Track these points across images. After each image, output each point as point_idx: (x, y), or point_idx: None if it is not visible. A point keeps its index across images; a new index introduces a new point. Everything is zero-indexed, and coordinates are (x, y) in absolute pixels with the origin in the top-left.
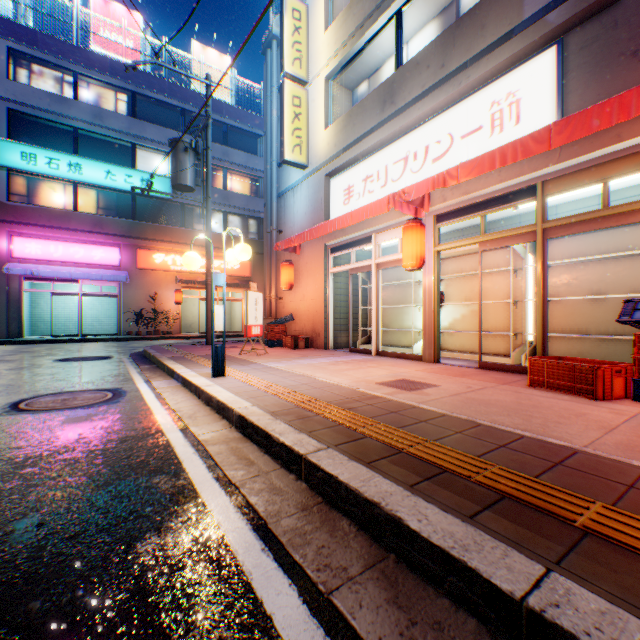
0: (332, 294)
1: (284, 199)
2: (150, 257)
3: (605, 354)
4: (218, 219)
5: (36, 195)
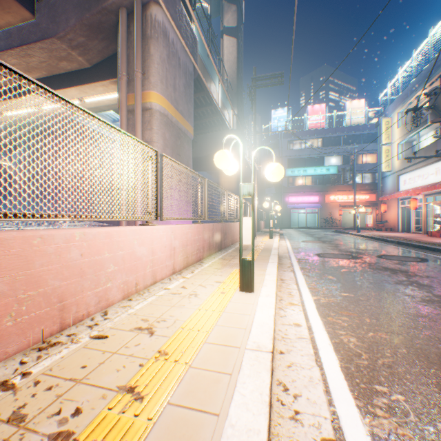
0: (399, 214)
1: (383, 179)
2: (328, 198)
3: None
4: (357, 177)
5: (293, 182)
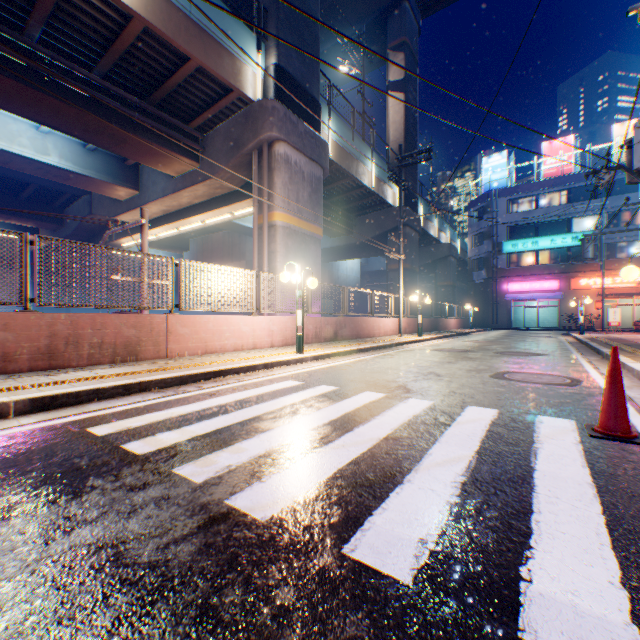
0: None
1: None
2: (576, 282)
3: None
4: (632, 246)
5: (516, 261)
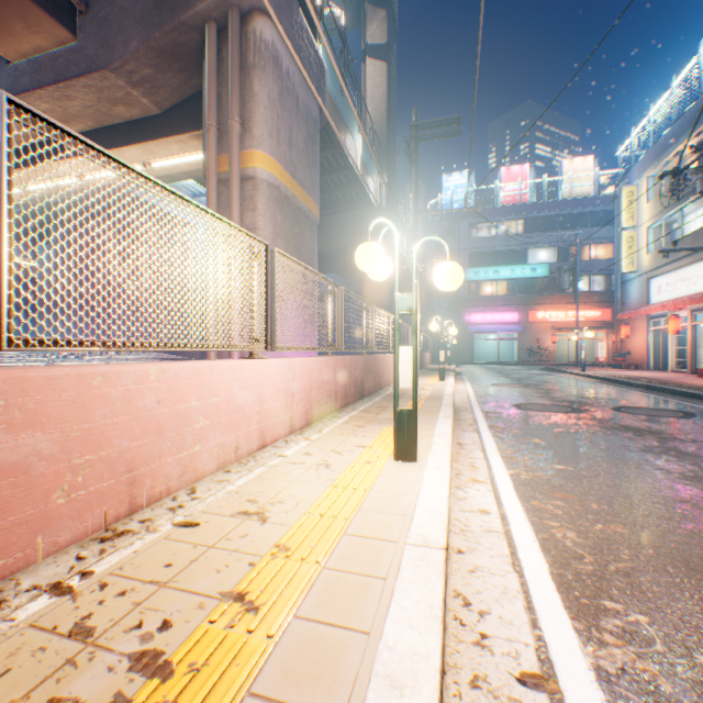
0: (650, 341)
1: (624, 285)
2: (534, 315)
3: None
4: (581, 281)
5: (477, 290)
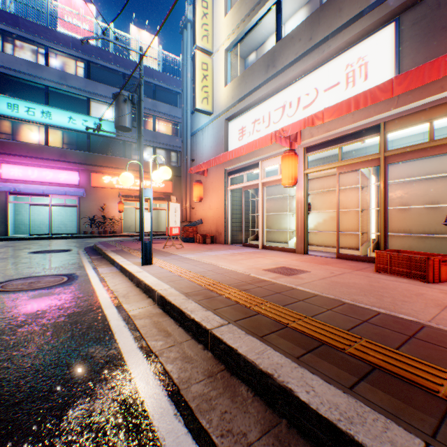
0: (230, 205)
1: (196, 137)
2: (100, 178)
3: (428, 248)
4: (149, 152)
5: (18, 134)
